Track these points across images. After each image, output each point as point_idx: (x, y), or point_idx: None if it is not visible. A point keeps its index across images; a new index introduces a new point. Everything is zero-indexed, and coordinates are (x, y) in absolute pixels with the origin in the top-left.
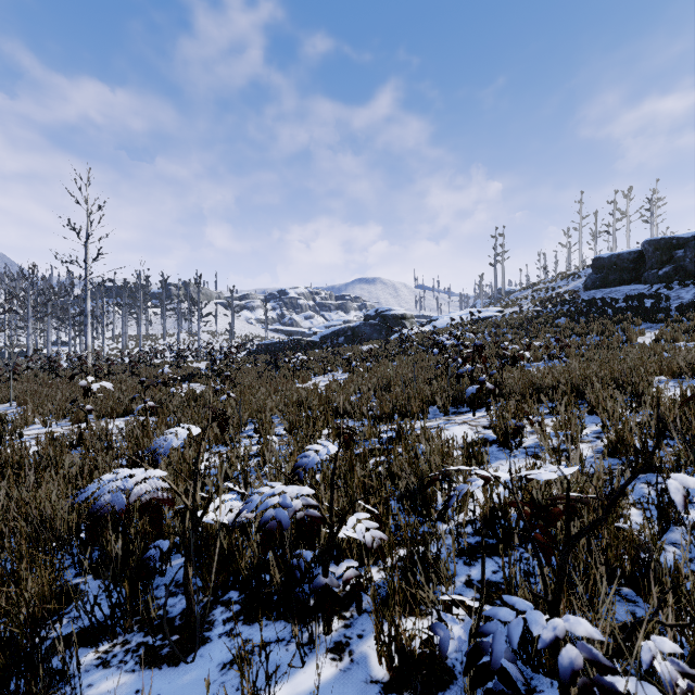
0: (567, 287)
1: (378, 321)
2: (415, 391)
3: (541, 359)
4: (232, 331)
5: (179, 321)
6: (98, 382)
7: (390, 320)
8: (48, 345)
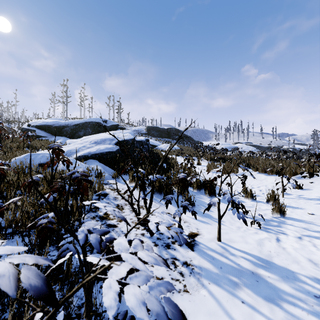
0: None
1: None
2: None
3: None
4: None
5: None
6: None
7: None
8: None
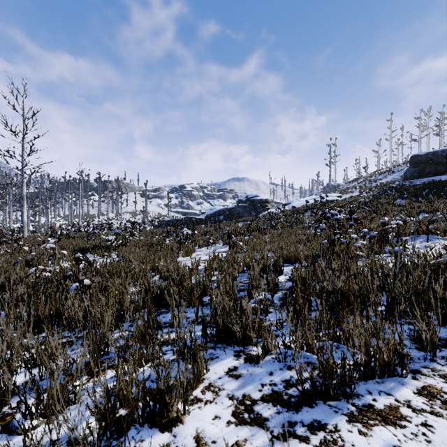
0: (386, 179)
1: (248, 204)
2: (331, 286)
3: (409, 234)
4: (146, 212)
5: (108, 205)
6: (5, 254)
7: (257, 204)
8: (10, 222)
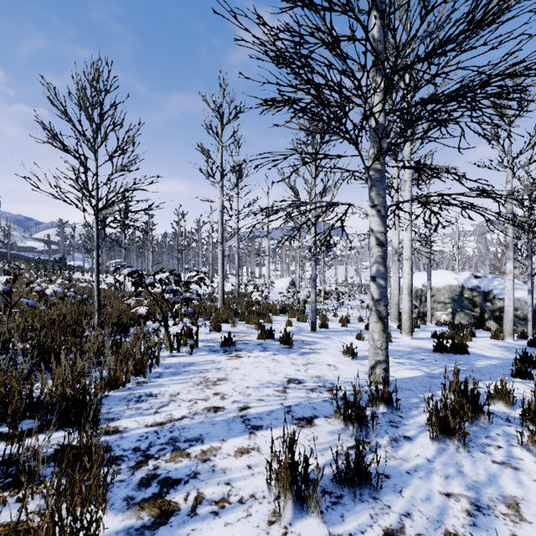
0: None
1: None
2: None
3: None
4: None
5: None
6: None
7: None
8: None
